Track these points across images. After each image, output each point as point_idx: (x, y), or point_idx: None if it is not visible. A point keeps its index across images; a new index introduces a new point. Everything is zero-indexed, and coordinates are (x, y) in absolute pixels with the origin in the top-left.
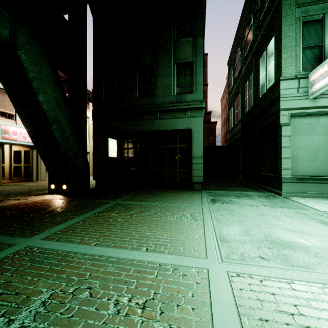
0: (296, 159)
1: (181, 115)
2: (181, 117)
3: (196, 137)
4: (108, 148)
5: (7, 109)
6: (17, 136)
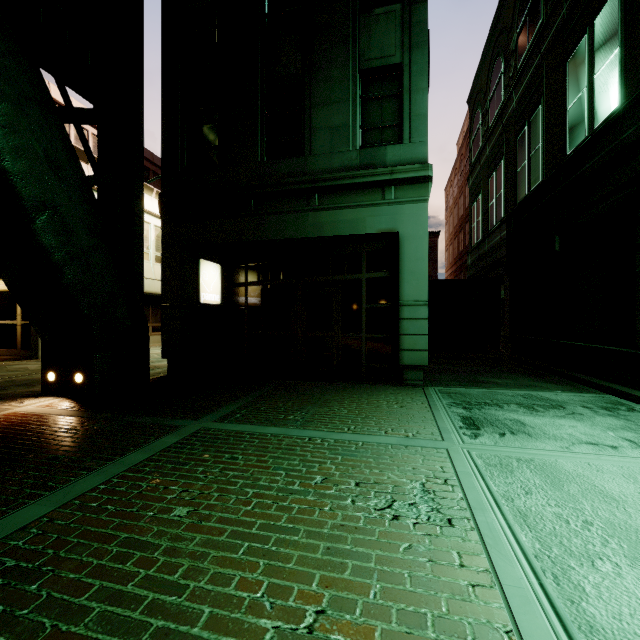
0: None
1: (372, 199)
2: (373, 203)
3: (411, 253)
4: (198, 284)
5: None
6: None
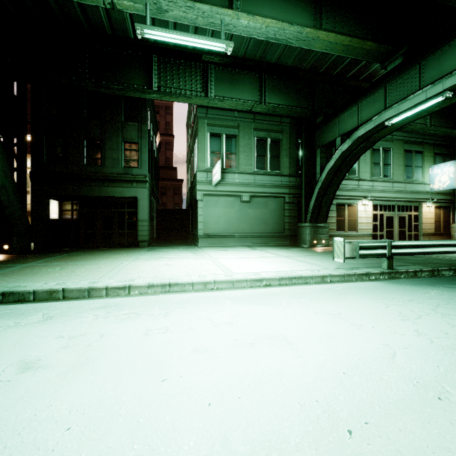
0: (208, 222)
1: (128, 185)
2: (128, 186)
3: (141, 204)
4: (49, 210)
5: None
6: None
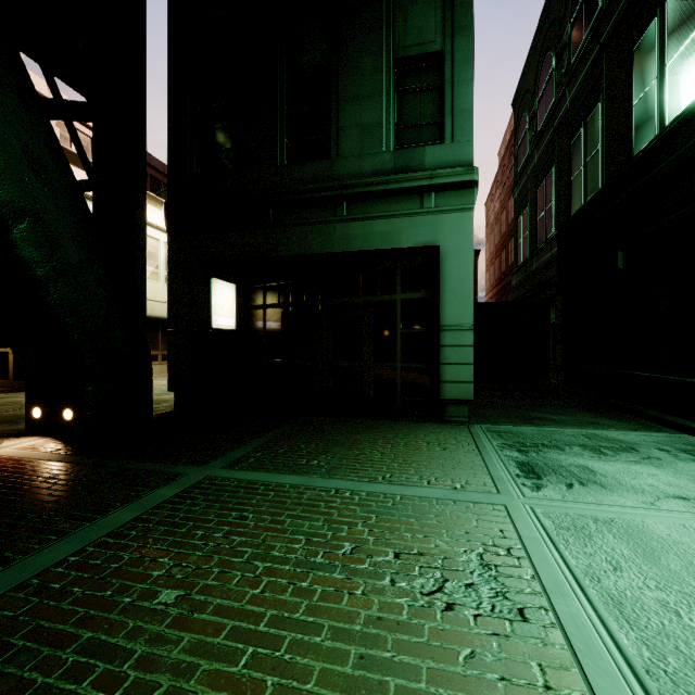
0: None
1: (408, 208)
2: (410, 212)
3: (453, 270)
4: (210, 306)
5: None
6: None
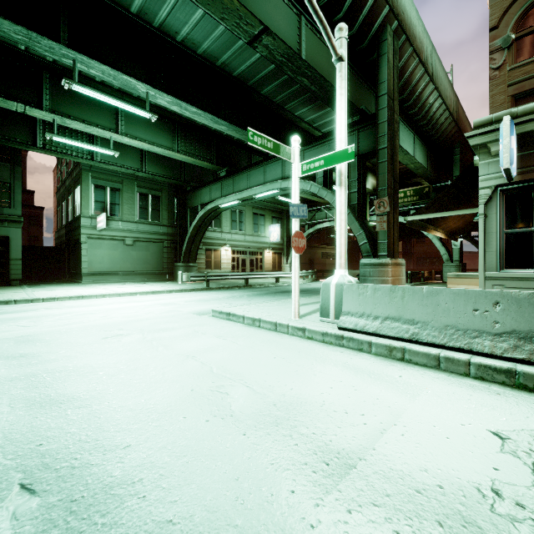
0: (92, 262)
1: None
2: None
3: (15, 244)
4: None
5: None
6: None
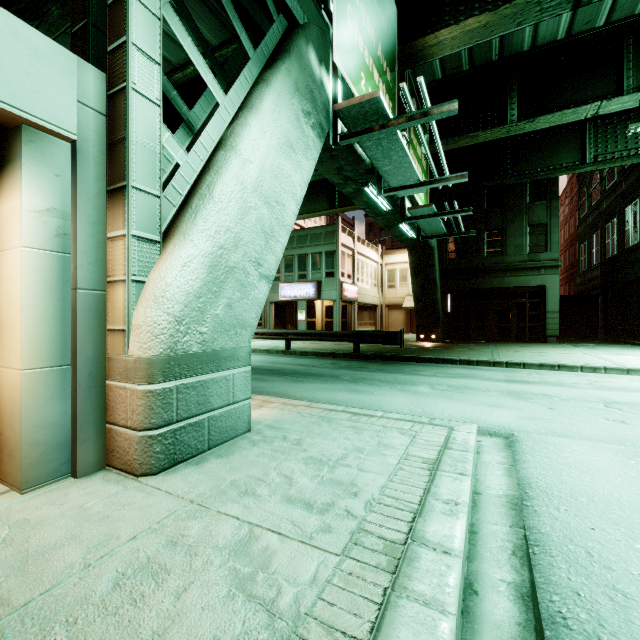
0: None
1: (534, 273)
2: (534, 274)
3: (551, 293)
4: (447, 304)
5: (342, 268)
6: (347, 292)
